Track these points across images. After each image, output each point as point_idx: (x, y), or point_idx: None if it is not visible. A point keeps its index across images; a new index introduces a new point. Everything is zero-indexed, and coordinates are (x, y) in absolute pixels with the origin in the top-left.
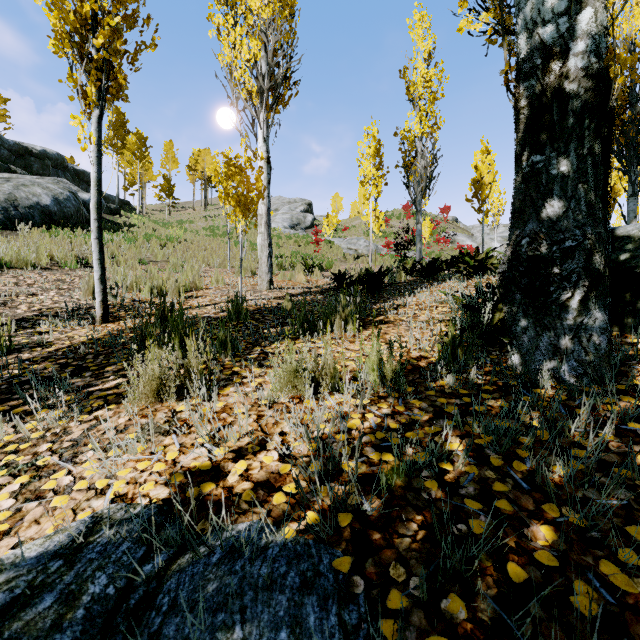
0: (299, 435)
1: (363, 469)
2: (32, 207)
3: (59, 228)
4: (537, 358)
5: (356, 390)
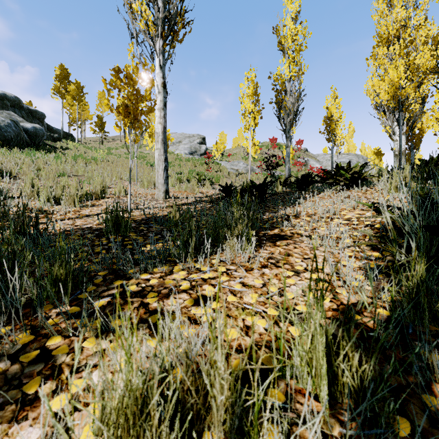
0: None
1: None
2: None
3: None
4: None
5: None
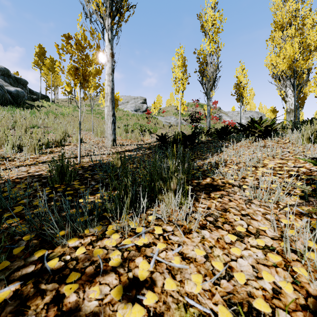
0: None
1: None
2: None
3: None
4: None
5: None
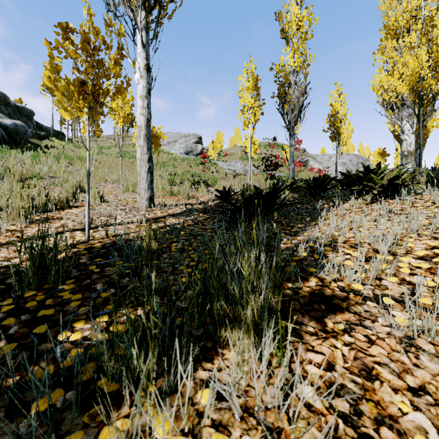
0: None
1: None
2: None
3: None
4: None
5: None
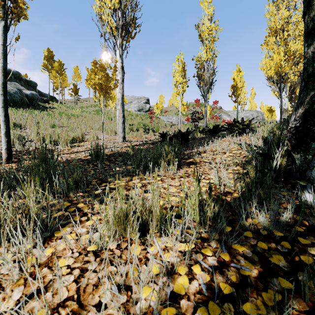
0: (119, 309)
1: None
2: None
3: (9, 108)
4: None
5: (180, 231)
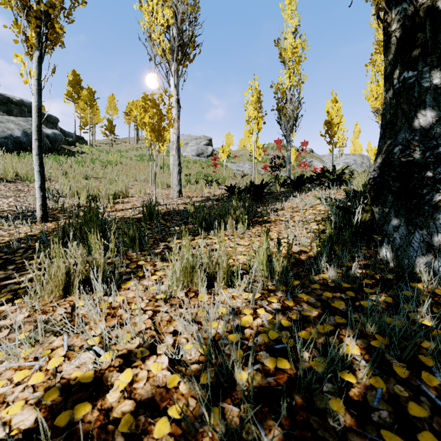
0: (192, 335)
1: (258, 380)
2: (6, 138)
3: (26, 153)
4: (410, 254)
5: (247, 284)
